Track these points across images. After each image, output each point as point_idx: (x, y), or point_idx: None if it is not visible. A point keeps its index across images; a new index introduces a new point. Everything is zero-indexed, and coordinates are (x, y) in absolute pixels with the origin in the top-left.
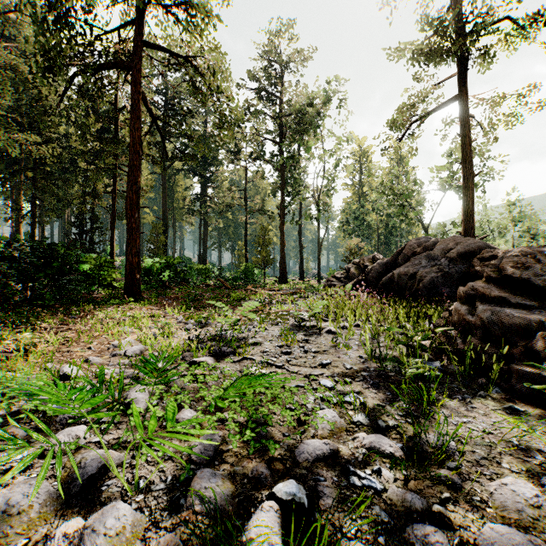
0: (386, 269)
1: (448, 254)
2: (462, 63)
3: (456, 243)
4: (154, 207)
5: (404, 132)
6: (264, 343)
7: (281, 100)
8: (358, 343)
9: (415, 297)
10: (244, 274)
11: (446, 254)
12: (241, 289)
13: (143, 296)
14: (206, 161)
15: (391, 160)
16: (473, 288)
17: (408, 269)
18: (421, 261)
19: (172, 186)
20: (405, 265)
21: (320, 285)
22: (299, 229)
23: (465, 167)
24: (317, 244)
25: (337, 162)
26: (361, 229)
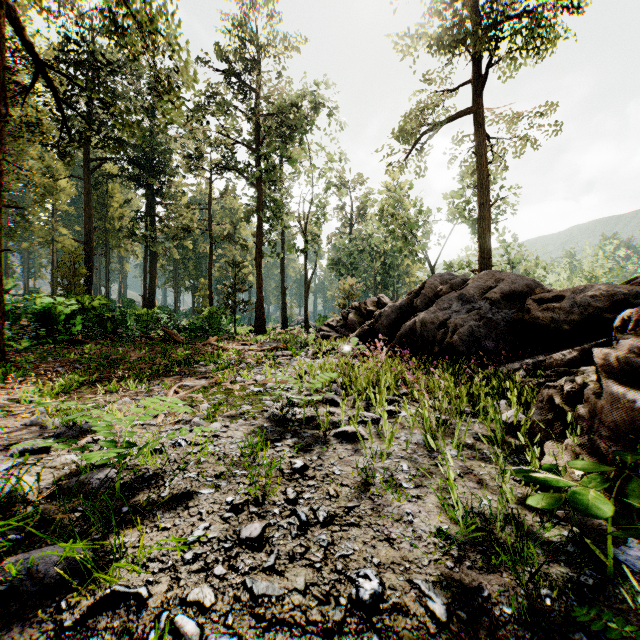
0: (400, 314)
1: (488, 294)
2: (478, 69)
3: (497, 280)
4: (76, 227)
5: (412, 146)
6: (200, 493)
7: (257, 93)
8: (409, 467)
9: (448, 354)
10: (207, 321)
11: (486, 294)
12: (199, 343)
13: (11, 360)
14: (155, 168)
15: (387, 190)
16: (639, 352)
17: (435, 314)
18: (451, 304)
19: (104, 199)
20: (431, 310)
21: (311, 337)
22: (281, 264)
23: (481, 194)
24: (305, 283)
25: (328, 183)
26: (355, 267)
